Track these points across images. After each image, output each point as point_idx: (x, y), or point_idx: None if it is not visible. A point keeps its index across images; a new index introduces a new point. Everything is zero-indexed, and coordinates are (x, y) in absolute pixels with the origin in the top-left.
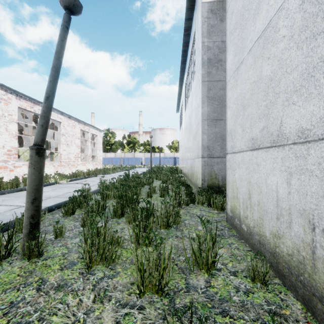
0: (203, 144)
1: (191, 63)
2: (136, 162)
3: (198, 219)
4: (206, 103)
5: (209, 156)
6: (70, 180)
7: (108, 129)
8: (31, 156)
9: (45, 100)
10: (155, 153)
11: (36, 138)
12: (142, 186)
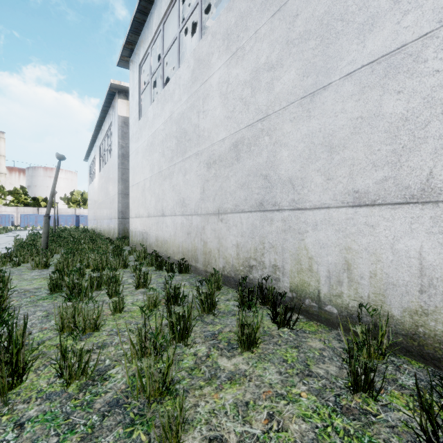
0: (119, 209)
1: (107, 135)
2: (2, 221)
3: None
4: (121, 182)
5: (123, 218)
6: None
7: None
8: (47, 219)
9: (51, 197)
10: (39, 207)
11: (48, 212)
12: None
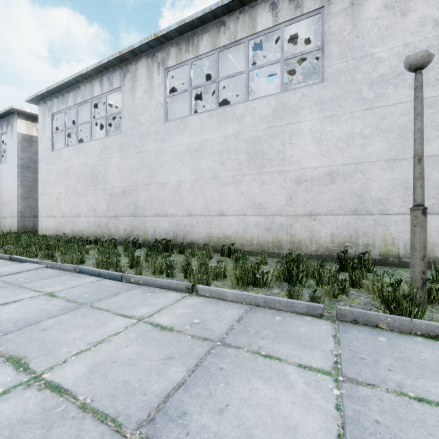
0: (19, 210)
1: None
2: None
3: None
4: (20, 188)
5: (23, 217)
6: None
7: None
8: None
9: None
10: None
11: None
12: None
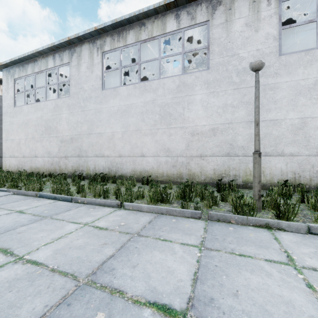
0: None
1: None
2: None
3: None
4: None
5: None
6: None
7: None
8: None
9: None
10: None
11: None
12: None
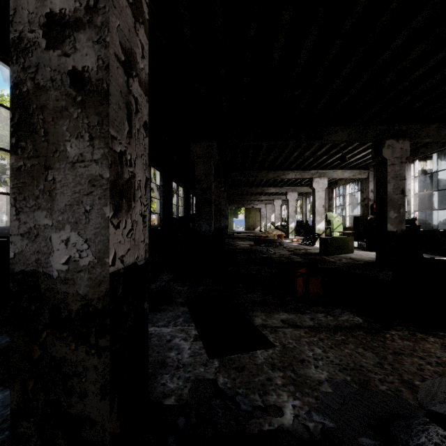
0: None
1: None
2: None
3: None
4: None
5: None
6: None
7: None
8: None
9: None
10: None
11: None
12: None
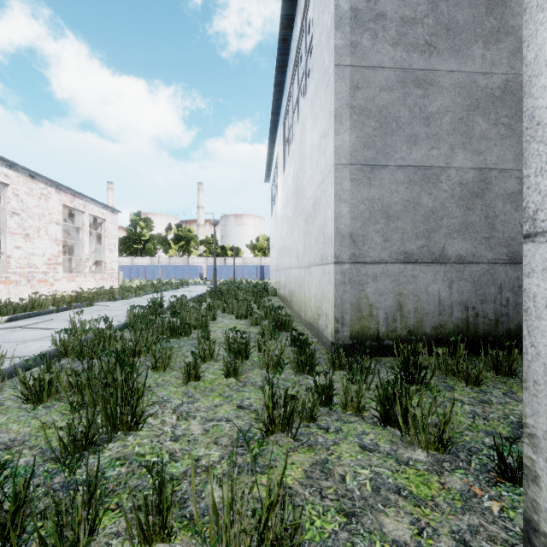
0: (340, 227)
1: (298, 61)
2: (191, 273)
3: (384, 542)
4: (347, 121)
5: (355, 260)
6: (11, 319)
7: (138, 212)
8: None
9: None
10: (226, 257)
11: None
12: (183, 333)
